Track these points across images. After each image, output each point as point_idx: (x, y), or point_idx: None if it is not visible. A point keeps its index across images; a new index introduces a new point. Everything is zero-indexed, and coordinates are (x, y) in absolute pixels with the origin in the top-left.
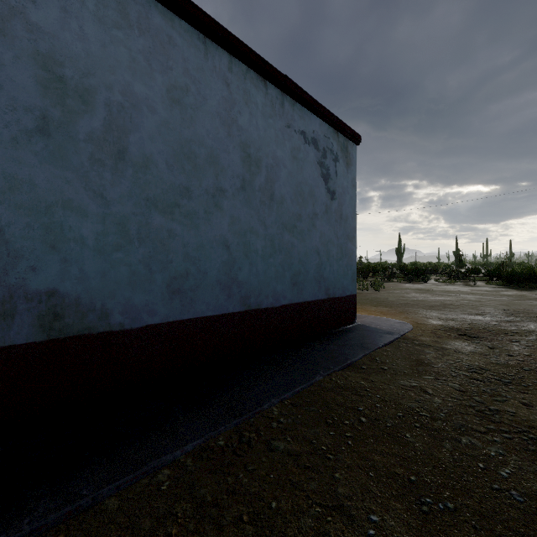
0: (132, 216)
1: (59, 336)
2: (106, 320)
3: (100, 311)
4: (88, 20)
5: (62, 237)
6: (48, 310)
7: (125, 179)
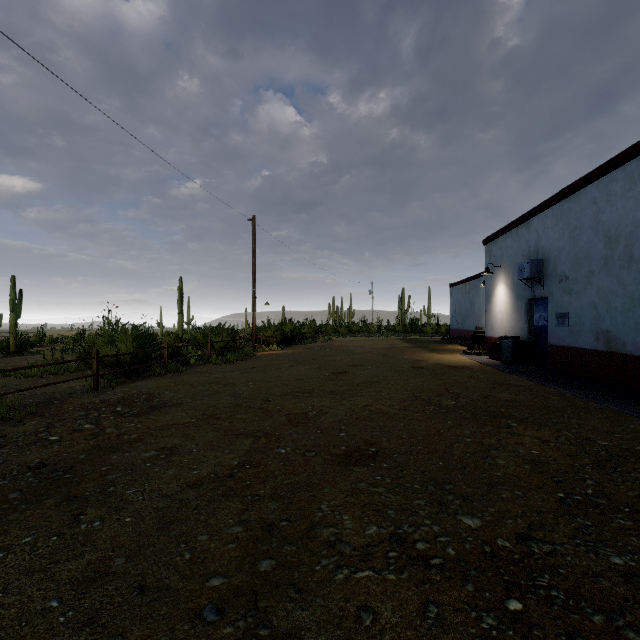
0: (635, 291)
1: (609, 351)
2: (624, 347)
3: (622, 342)
4: (618, 201)
5: (610, 307)
6: (606, 339)
7: (632, 271)
